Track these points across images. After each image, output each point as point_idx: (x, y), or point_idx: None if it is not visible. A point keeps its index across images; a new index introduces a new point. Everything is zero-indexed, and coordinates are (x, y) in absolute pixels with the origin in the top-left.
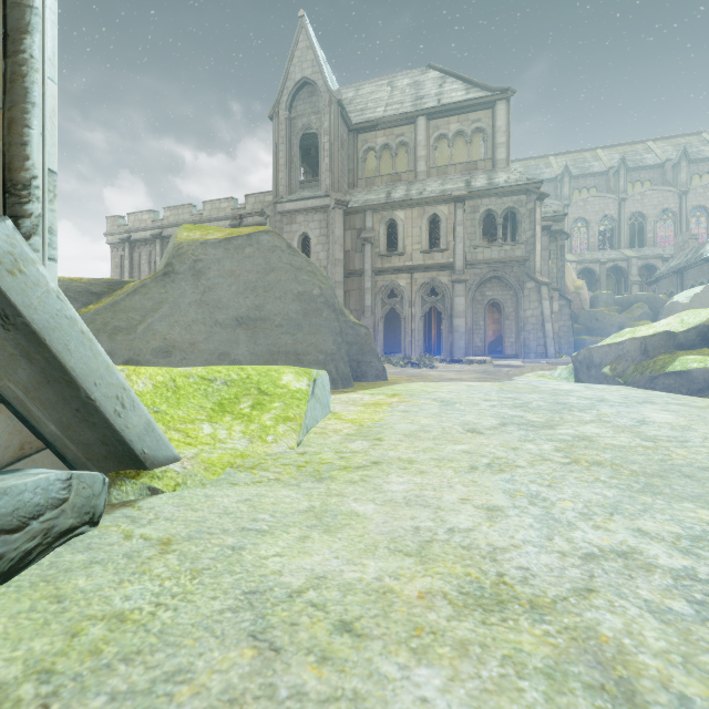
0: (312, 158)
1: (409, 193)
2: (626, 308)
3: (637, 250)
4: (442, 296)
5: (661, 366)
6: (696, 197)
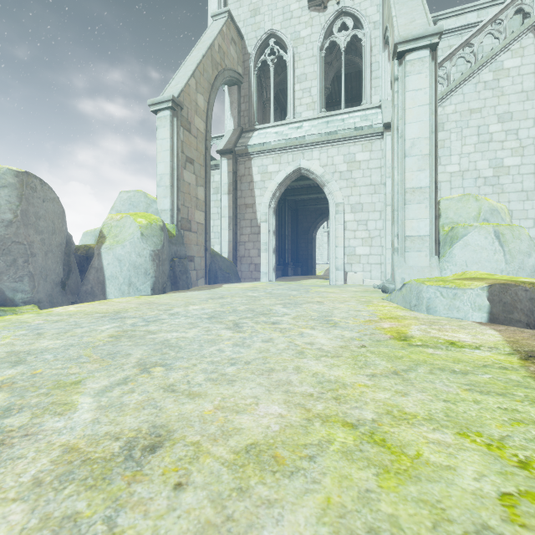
0: None
1: None
2: None
3: None
4: None
5: None
6: None
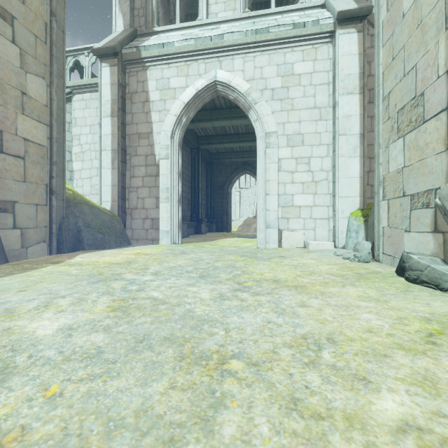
0: None
1: None
2: None
3: None
4: None
5: None
6: None
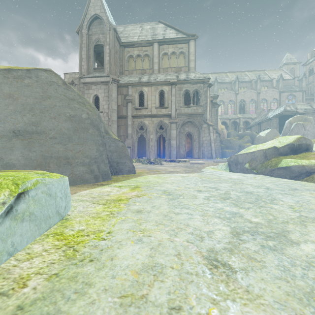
0: (101, 58)
1: (150, 79)
2: (241, 138)
3: (242, 115)
4: (165, 129)
5: (275, 164)
6: (263, 95)
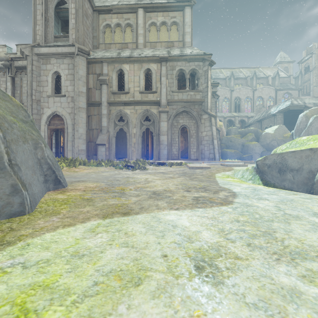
0: None
1: (132, 54)
2: (244, 135)
3: (238, 113)
4: (153, 121)
5: None
6: (259, 93)
